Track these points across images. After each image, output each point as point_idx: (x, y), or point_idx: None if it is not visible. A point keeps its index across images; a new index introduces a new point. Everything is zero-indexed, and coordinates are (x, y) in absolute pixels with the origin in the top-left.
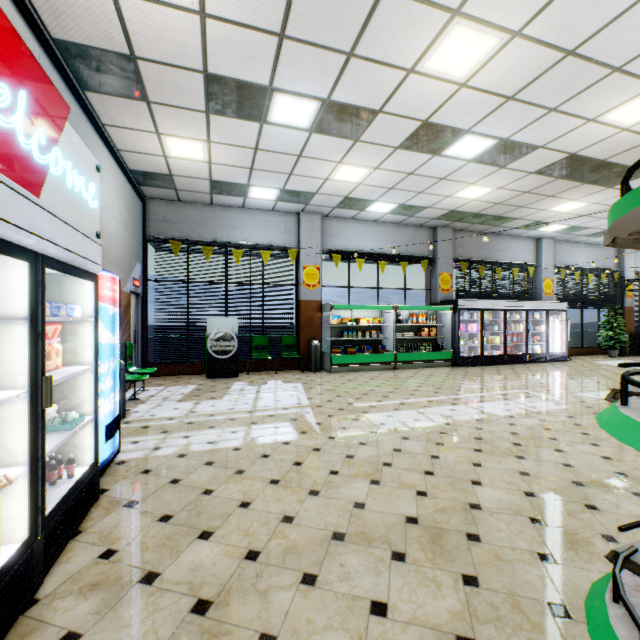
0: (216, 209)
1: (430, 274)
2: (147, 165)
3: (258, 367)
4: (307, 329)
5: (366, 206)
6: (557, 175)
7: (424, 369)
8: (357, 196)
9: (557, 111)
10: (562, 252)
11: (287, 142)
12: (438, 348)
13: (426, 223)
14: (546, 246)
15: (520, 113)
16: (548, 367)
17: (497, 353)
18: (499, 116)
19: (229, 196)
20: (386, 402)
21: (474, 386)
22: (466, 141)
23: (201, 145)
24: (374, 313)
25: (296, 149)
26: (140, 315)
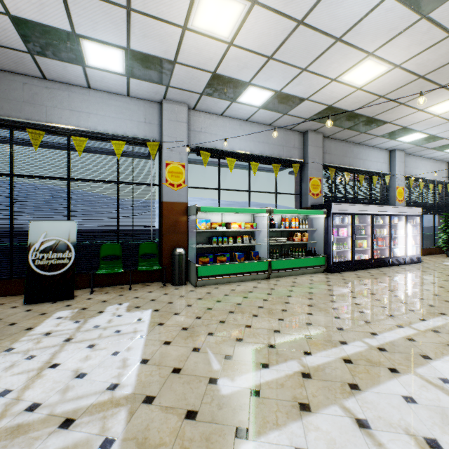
0: (52, 86)
1: (300, 179)
2: None
3: (110, 281)
4: (170, 235)
5: (238, 93)
6: None
7: (299, 277)
8: (227, 72)
9: None
10: (409, 164)
11: None
12: (310, 253)
13: (298, 125)
14: (398, 157)
15: None
16: (416, 271)
17: (365, 257)
18: None
19: (60, 61)
20: (277, 370)
21: (377, 310)
22: None
23: None
24: (246, 217)
25: None
26: None
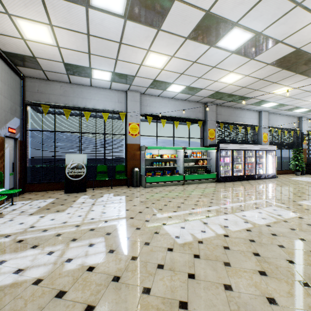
0: (73, 86)
1: (203, 129)
2: (13, 47)
3: (101, 184)
4: (131, 161)
5: (167, 87)
6: (283, 66)
7: (200, 184)
8: (161, 79)
9: (301, 6)
10: (272, 119)
11: (109, 29)
12: (208, 171)
13: (201, 100)
14: (264, 115)
15: (275, 6)
16: (268, 182)
17: (240, 174)
18: (260, 9)
19: (80, 77)
20: (179, 212)
21: (233, 197)
22: (233, 34)
23: (46, 29)
24: (171, 151)
25: (117, 36)
26: (18, 152)
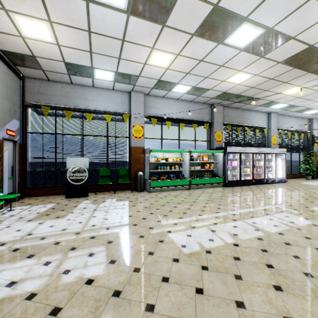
0: (75, 87)
1: (209, 132)
2: (12, 46)
3: (103, 189)
4: (135, 164)
5: (172, 87)
6: (294, 65)
7: (207, 189)
8: (166, 79)
9: None
10: (281, 121)
11: (111, 25)
12: (215, 176)
13: (208, 101)
14: (273, 117)
15: None
16: (278, 186)
17: (248, 178)
18: (272, 2)
19: (82, 77)
20: (185, 219)
21: (242, 202)
22: (243, 29)
23: (45, 25)
24: (177, 155)
25: (119, 33)
26: (17, 155)
